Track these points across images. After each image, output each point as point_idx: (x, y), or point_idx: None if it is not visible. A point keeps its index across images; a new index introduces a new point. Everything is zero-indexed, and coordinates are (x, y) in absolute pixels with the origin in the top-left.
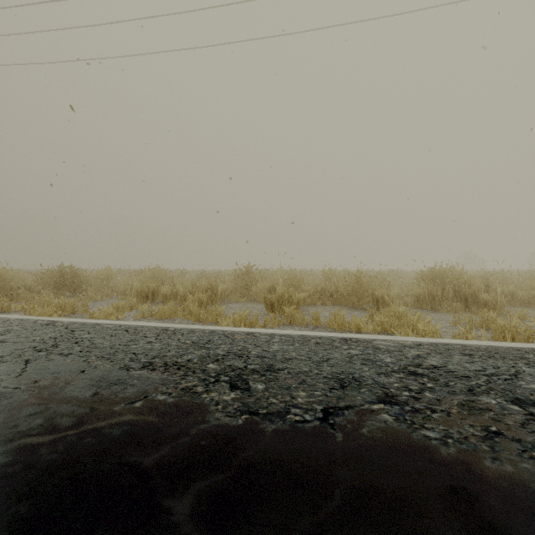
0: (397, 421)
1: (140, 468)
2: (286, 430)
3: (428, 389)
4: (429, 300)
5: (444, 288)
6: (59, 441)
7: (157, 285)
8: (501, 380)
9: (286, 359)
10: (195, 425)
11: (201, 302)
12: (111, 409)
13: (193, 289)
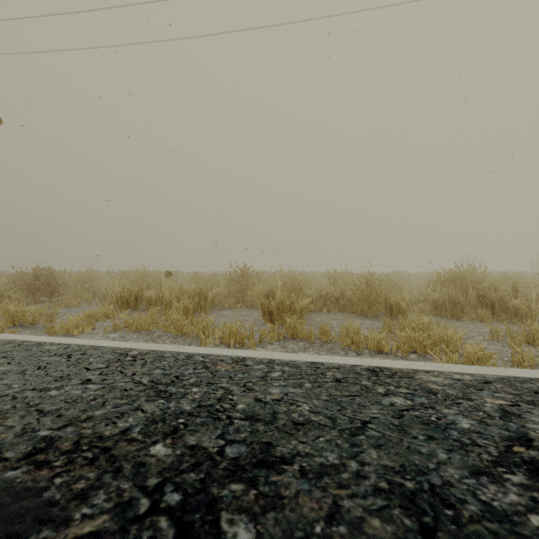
0: None
1: None
2: None
3: None
4: (449, 307)
5: (466, 293)
6: None
7: (140, 289)
8: None
9: (293, 423)
10: None
11: (188, 309)
12: None
13: (180, 294)
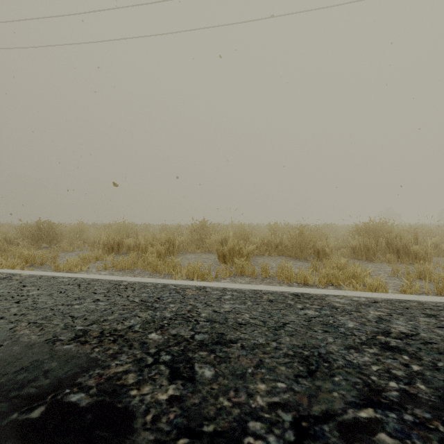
0: None
1: None
2: None
3: (418, 377)
4: (364, 251)
5: (377, 241)
6: None
7: (122, 238)
8: None
9: (238, 324)
10: None
11: (160, 253)
12: None
13: (153, 242)
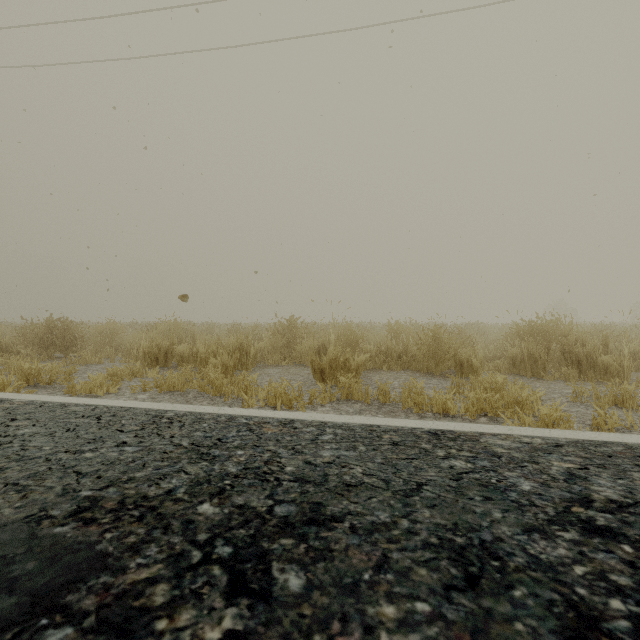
0: None
1: None
2: None
3: None
4: (529, 364)
5: (549, 348)
6: None
7: (171, 344)
8: None
9: (345, 485)
10: None
11: (227, 367)
12: None
13: (217, 349)
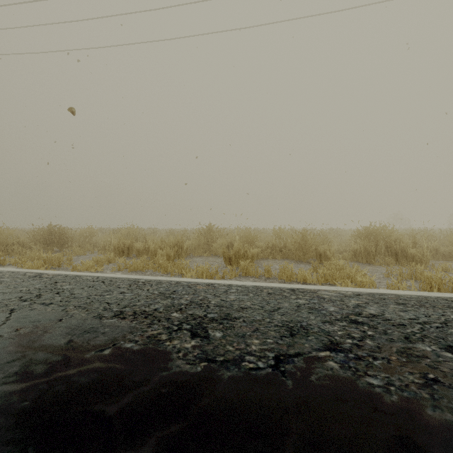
0: (342, 368)
1: (103, 417)
2: (241, 377)
3: (369, 337)
4: (364, 255)
5: (377, 245)
6: (31, 389)
7: (132, 242)
8: (433, 328)
9: (241, 308)
10: (157, 373)
11: (169, 256)
12: (82, 356)
13: (162, 245)
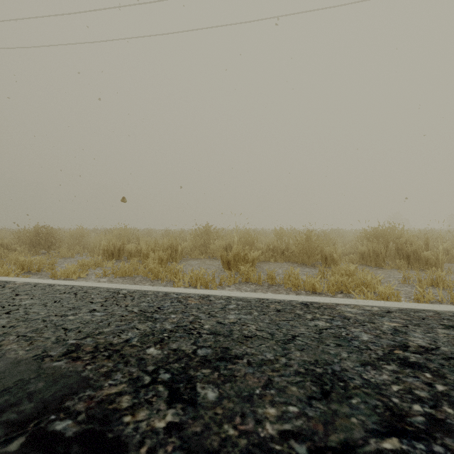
0: None
1: None
2: None
3: (444, 398)
4: (373, 257)
5: (387, 246)
6: None
7: (123, 243)
8: None
9: (244, 336)
10: None
11: (162, 259)
12: None
13: (155, 247)
